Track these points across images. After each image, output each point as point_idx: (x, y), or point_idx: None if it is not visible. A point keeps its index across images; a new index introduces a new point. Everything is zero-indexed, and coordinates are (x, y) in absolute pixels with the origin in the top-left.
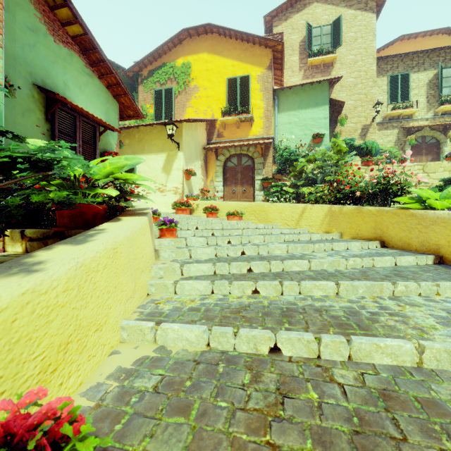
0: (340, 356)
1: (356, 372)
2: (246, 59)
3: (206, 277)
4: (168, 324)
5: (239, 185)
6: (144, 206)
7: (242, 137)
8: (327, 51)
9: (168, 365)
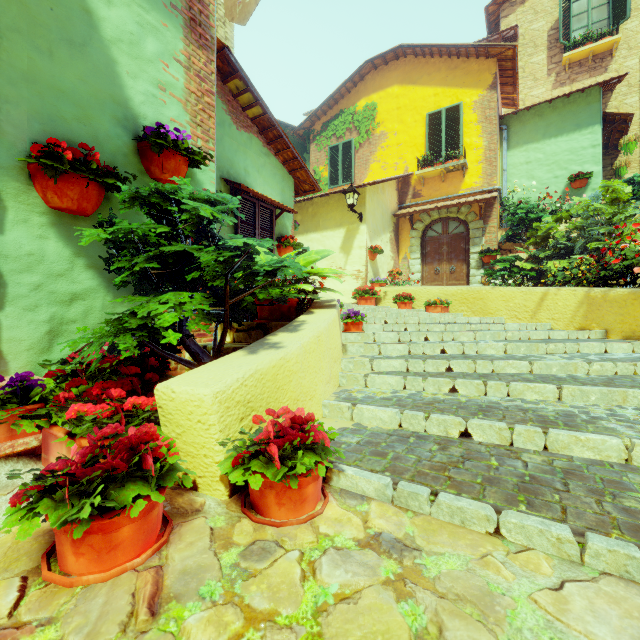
0: (534, 445)
1: (547, 458)
2: (455, 82)
3: (397, 373)
4: (363, 405)
5: (445, 262)
6: (329, 298)
7: (450, 194)
8: (600, 33)
9: (365, 433)
